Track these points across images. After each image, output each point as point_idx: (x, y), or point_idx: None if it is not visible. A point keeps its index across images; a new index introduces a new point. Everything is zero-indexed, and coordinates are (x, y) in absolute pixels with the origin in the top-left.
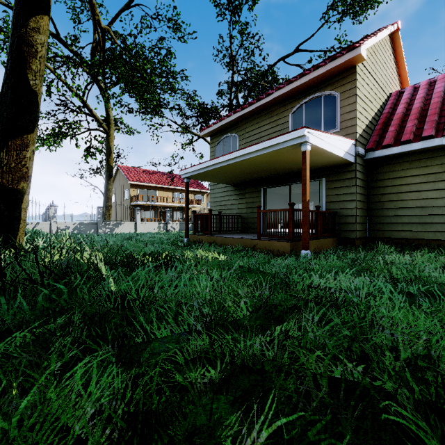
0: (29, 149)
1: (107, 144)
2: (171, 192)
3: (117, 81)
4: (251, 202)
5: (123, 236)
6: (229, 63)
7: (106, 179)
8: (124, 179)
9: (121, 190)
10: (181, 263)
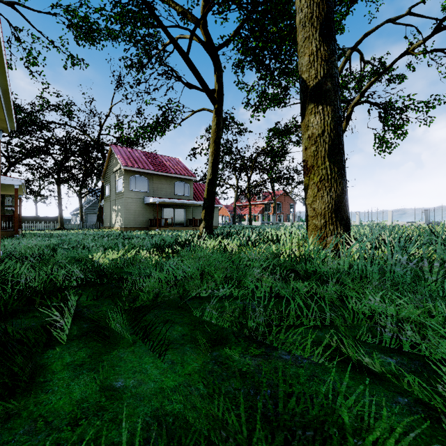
0: (303, 141)
1: None
2: None
3: None
4: None
5: None
6: None
7: None
8: None
9: None
10: (146, 249)
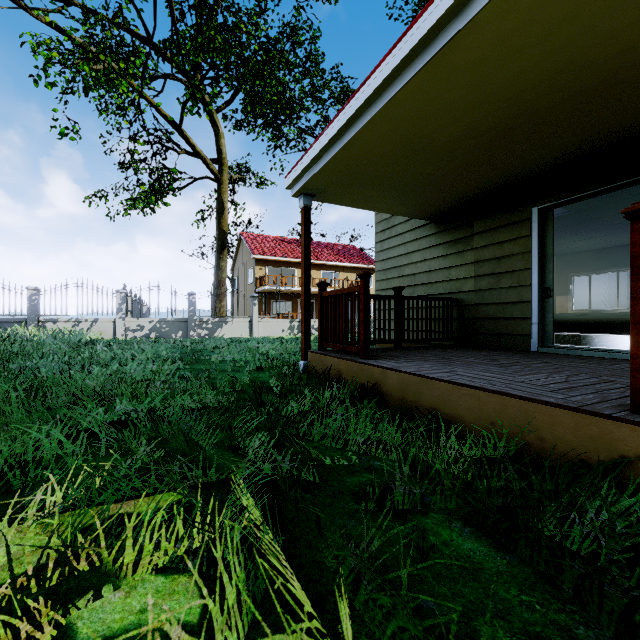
0: None
1: (218, 198)
2: (318, 271)
3: (232, 95)
4: (492, 259)
5: (198, 345)
6: (419, 4)
7: (217, 251)
8: (248, 253)
9: (244, 270)
10: None
